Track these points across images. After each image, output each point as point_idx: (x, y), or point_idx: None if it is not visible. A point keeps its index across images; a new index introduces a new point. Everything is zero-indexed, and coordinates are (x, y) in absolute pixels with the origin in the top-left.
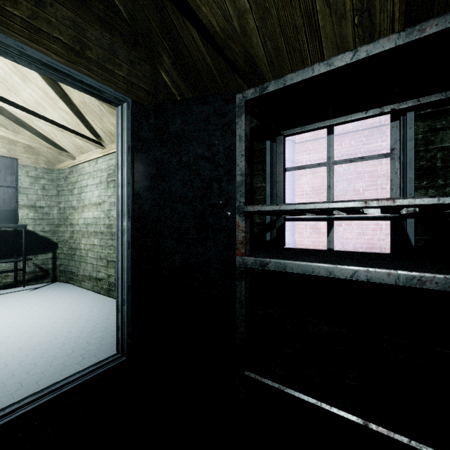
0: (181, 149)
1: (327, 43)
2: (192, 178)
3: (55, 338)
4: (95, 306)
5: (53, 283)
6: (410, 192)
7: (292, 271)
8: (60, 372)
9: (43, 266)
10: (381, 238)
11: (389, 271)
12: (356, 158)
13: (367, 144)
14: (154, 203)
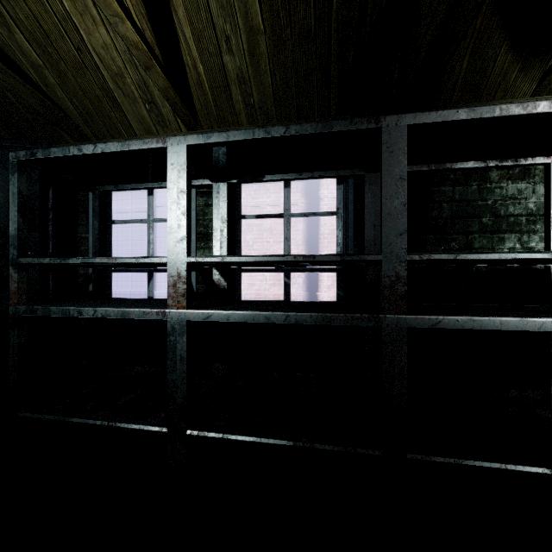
0: None
1: (131, 116)
2: None
3: None
4: None
5: None
6: (193, 250)
7: (55, 315)
8: None
9: None
10: (266, 288)
11: (114, 309)
12: None
13: (255, 198)
14: None
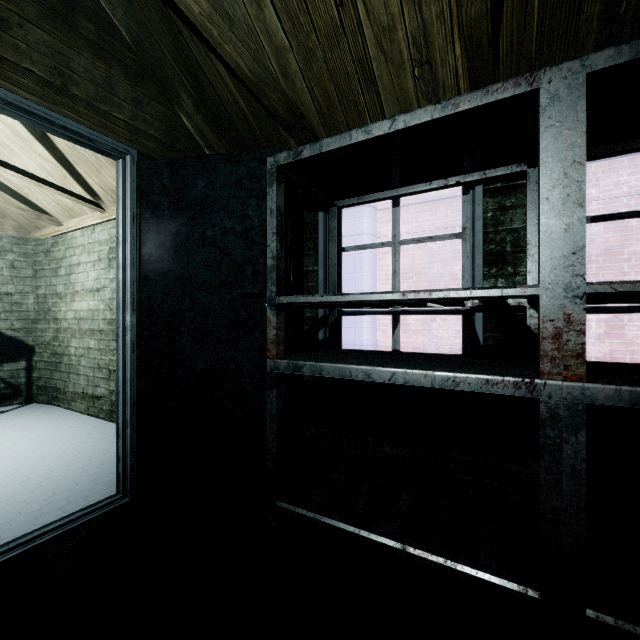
0: (205, 220)
1: (386, 95)
2: (219, 259)
3: (27, 479)
4: (90, 434)
5: (27, 405)
6: (478, 281)
7: (328, 375)
8: (34, 521)
9: (12, 381)
10: None
11: (426, 372)
12: (425, 238)
13: None
14: (168, 291)
